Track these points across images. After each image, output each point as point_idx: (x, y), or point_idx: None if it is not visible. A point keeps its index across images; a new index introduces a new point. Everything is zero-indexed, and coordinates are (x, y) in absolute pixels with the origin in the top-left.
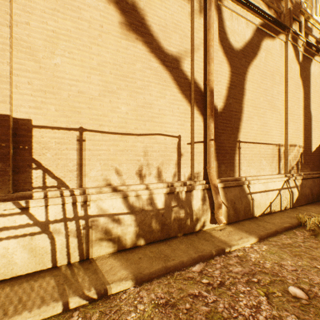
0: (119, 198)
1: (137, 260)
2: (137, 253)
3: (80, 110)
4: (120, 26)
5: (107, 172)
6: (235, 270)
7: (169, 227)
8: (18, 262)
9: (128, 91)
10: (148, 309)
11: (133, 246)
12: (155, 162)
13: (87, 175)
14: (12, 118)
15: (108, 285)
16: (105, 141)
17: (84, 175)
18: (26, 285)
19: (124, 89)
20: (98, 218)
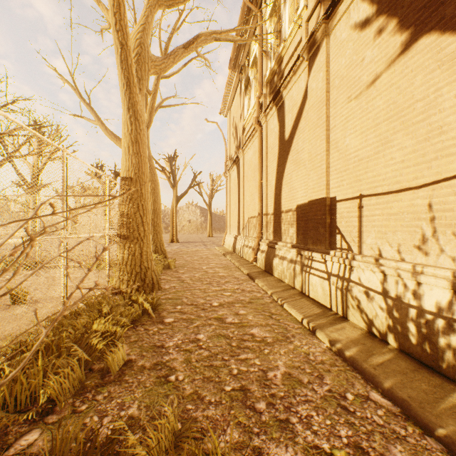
0: (377, 273)
1: (357, 342)
2: (372, 342)
3: (360, 177)
4: (393, 51)
5: (380, 241)
6: (394, 450)
7: (439, 353)
8: (319, 293)
9: (403, 130)
10: (303, 349)
11: (381, 337)
12: (449, 230)
13: (364, 242)
14: (329, 198)
15: (318, 329)
16: (378, 204)
17: (362, 242)
18: (312, 306)
19: (398, 130)
20: (355, 285)
